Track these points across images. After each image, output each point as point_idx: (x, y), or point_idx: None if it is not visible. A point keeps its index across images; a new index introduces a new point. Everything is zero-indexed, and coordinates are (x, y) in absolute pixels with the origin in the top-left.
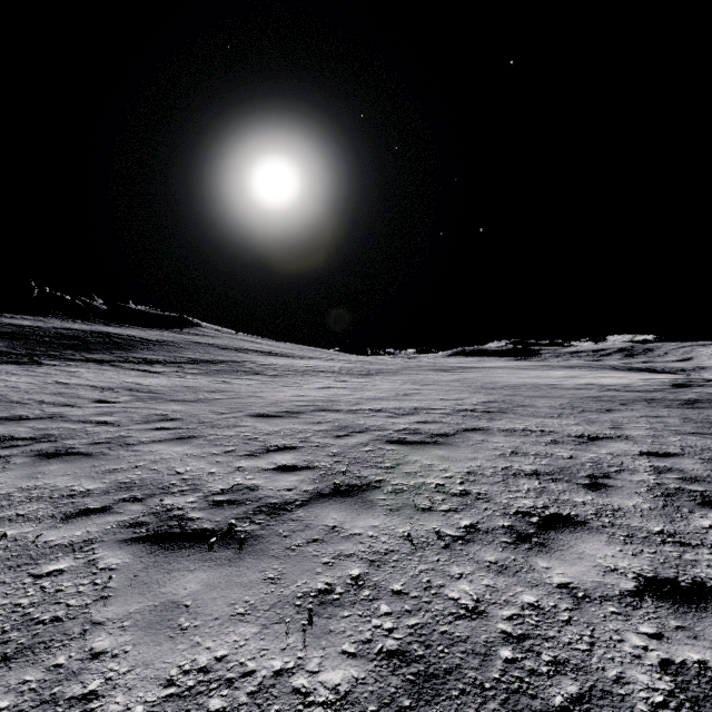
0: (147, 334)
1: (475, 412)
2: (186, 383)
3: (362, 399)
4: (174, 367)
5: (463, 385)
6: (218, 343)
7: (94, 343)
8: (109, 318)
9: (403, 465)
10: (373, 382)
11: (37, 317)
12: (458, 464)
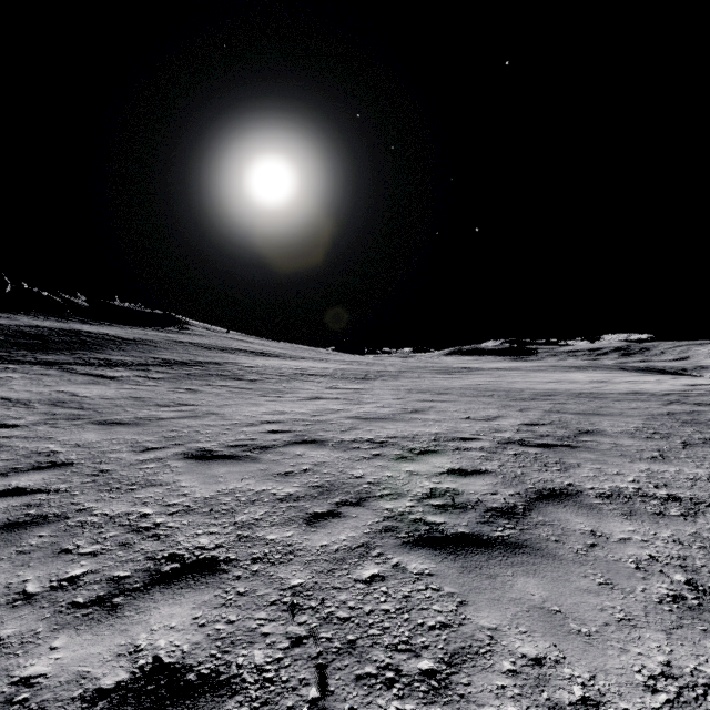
0: (125, 332)
1: (528, 446)
2: (138, 392)
3: (358, 419)
4: (138, 371)
5: (482, 394)
6: (204, 342)
7: (56, 342)
8: (89, 316)
9: (467, 668)
10: (371, 389)
11: (5, 314)
12: (610, 659)
